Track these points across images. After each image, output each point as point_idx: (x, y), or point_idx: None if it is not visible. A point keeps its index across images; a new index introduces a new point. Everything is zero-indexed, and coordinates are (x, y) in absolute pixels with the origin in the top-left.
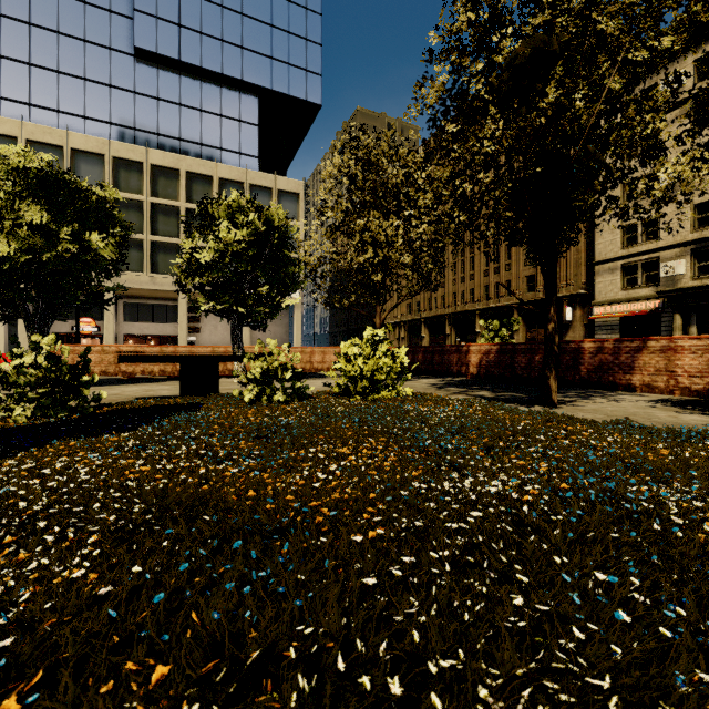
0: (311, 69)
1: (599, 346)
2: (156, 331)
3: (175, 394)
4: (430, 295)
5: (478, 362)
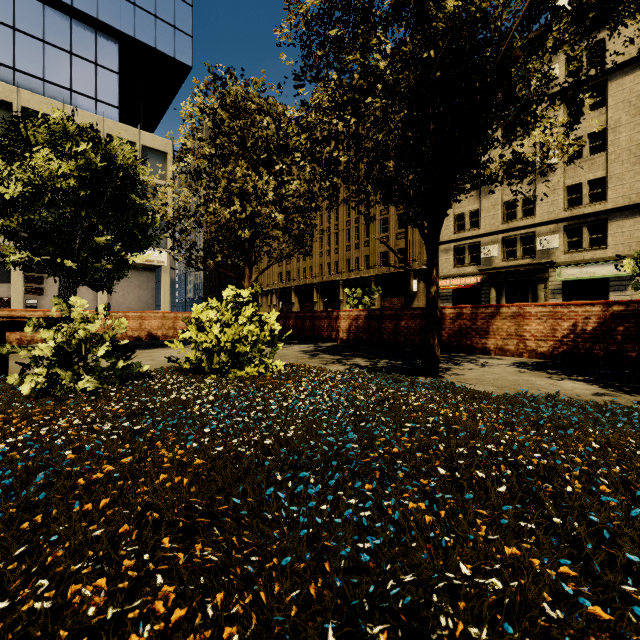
0: (181, 27)
1: (459, 312)
2: None
3: None
4: (299, 265)
5: (347, 328)
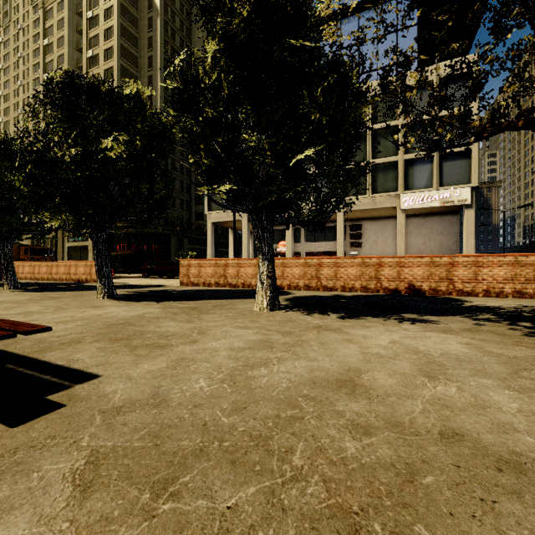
0: None
1: None
2: (327, 248)
3: None
4: None
5: None
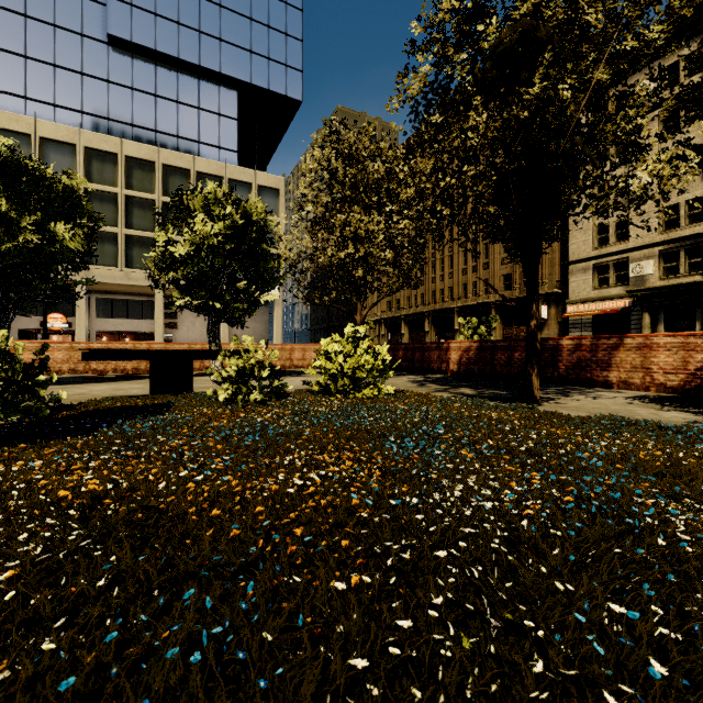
0: (292, 64)
1: (577, 343)
2: (131, 328)
3: (146, 394)
4: (410, 292)
5: (458, 359)
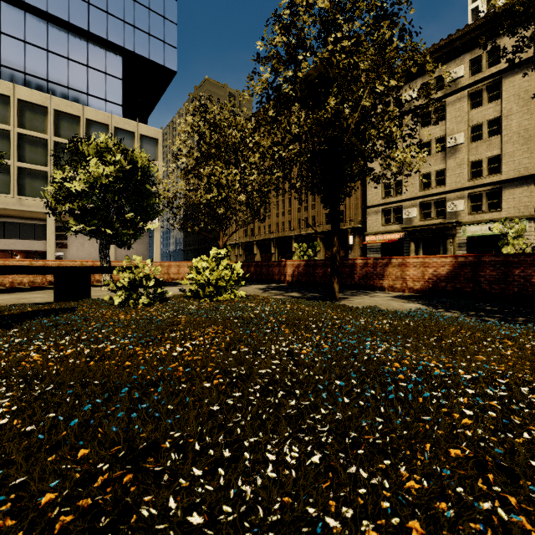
0: (168, 41)
1: (365, 262)
2: (23, 247)
3: (48, 301)
4: (260, 224)
5: (292, 273)
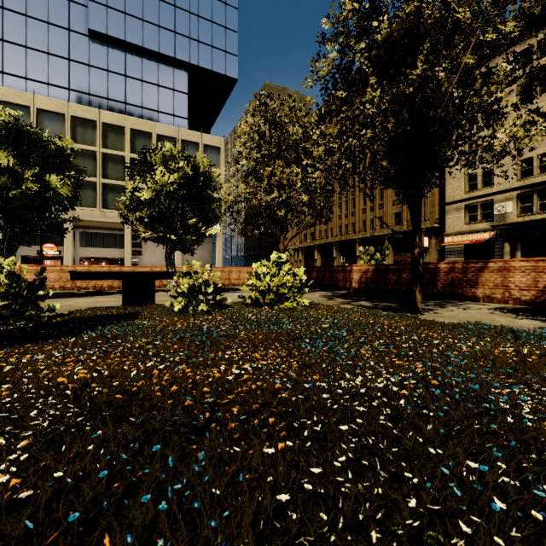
0: (230, 51)
1: (452, 266)
2: (106, 255)
3: (119, 305)
4: (321, 227)
5: (358, 279)
